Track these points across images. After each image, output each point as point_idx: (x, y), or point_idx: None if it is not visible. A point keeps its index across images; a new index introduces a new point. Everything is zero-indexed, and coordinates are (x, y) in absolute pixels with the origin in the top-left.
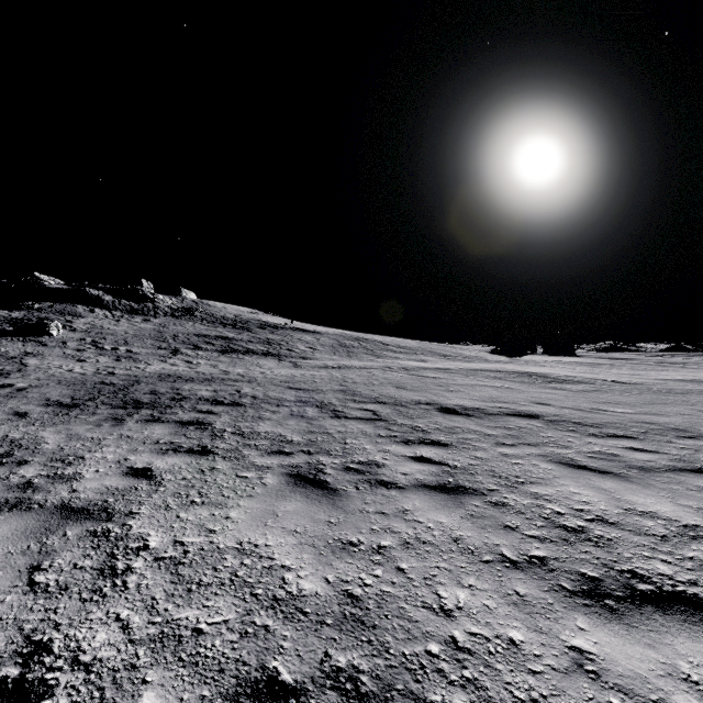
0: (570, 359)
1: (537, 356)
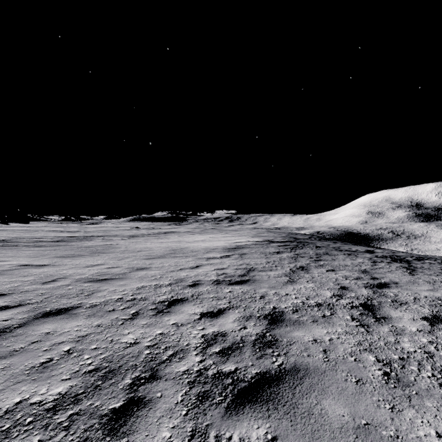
0: (42, 225)
1: (17, 224)
